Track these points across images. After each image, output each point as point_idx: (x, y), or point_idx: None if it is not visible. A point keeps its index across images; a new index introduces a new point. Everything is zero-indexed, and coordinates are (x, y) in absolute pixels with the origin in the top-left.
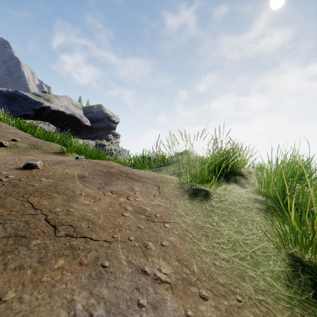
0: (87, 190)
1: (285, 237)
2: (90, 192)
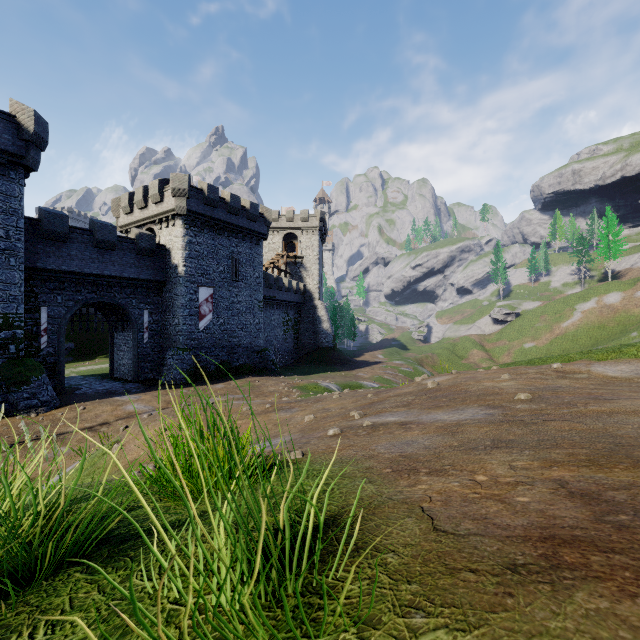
0: (568, 473)
1: (224, 497)
2: (553, 472)
